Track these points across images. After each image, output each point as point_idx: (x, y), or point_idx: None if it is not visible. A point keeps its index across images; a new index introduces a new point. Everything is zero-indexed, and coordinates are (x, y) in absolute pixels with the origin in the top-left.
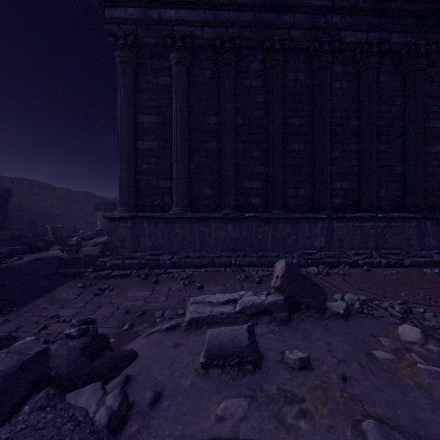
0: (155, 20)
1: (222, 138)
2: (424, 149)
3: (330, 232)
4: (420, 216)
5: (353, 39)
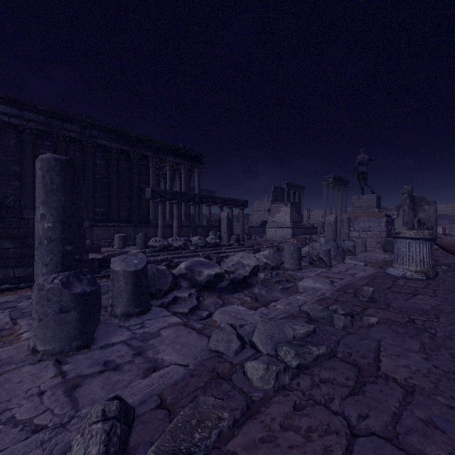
0: None
1: (24, 181)
2: (140, 196)
3: (92, 232)
4: (134, 225)
5: (104, 144)
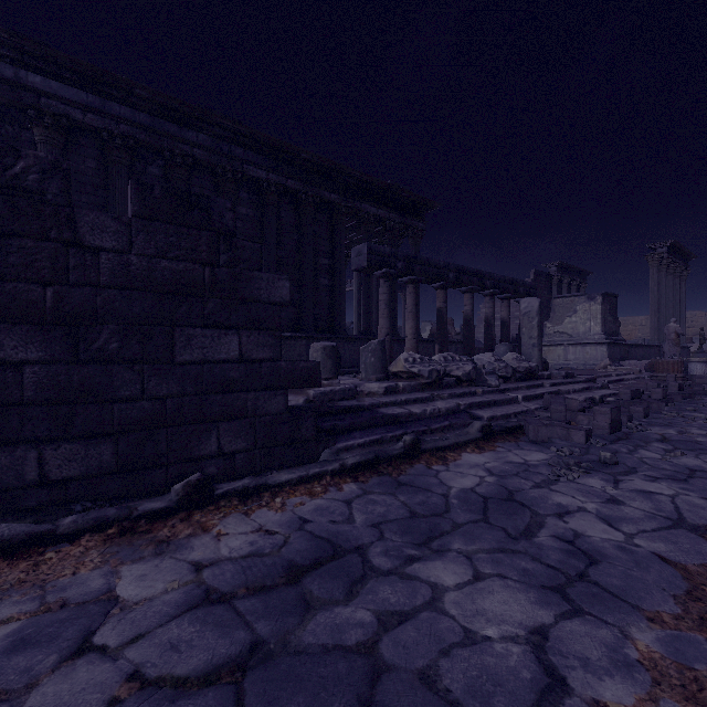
0: (9, 80)
1: None
2: (316, 281)
3: None
4: (307, 336)
5: (255, 174)
